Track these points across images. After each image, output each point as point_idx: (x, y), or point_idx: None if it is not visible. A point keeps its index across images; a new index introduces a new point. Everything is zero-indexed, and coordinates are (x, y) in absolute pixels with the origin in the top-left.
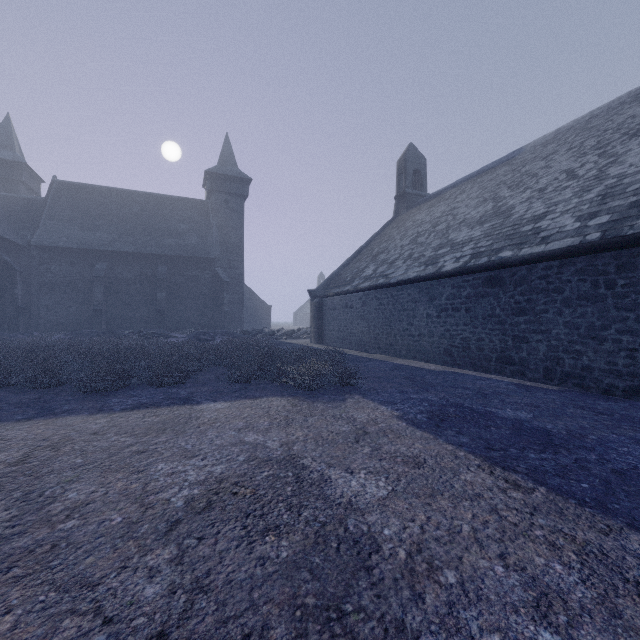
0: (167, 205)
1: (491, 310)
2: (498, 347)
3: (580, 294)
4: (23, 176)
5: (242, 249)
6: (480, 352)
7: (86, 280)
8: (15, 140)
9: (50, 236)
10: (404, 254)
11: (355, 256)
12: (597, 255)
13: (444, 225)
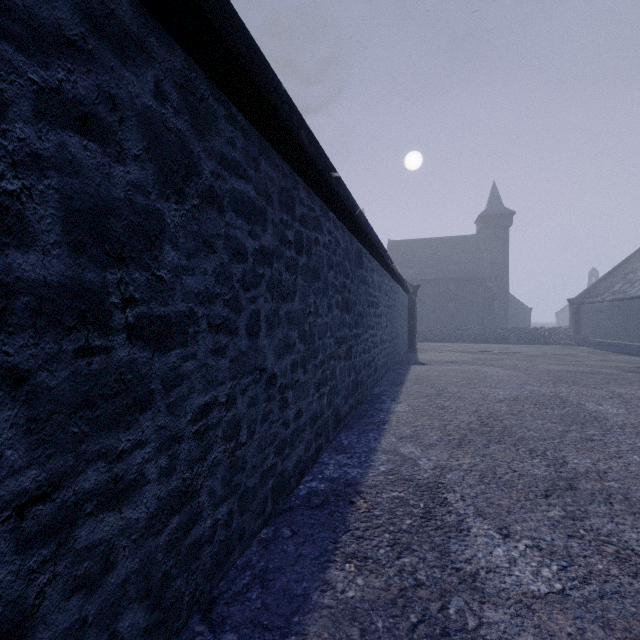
0: (451, 244)
1: None
2: None
3: None
4: None
5: (507, 266)
6: None
7: None
8: None
9: None
10: None
11: (612, 272)
12: None
13: None
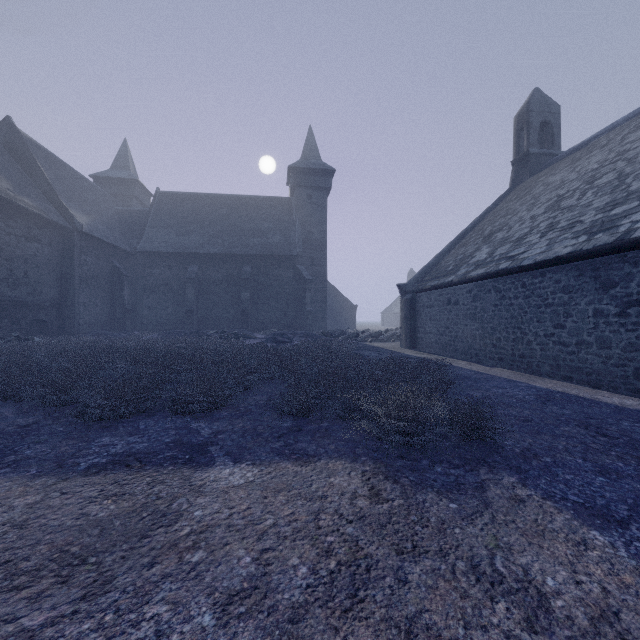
0: (252, 205)
1: None
2: None
3: None
4: (135, 191)
5: (325, 245)
6: None
7: (181, 282)
8: (130, 161)
9: (152, 242)
10: (539, 226)
11: (457, 240)
12: None
13: (611, 175)
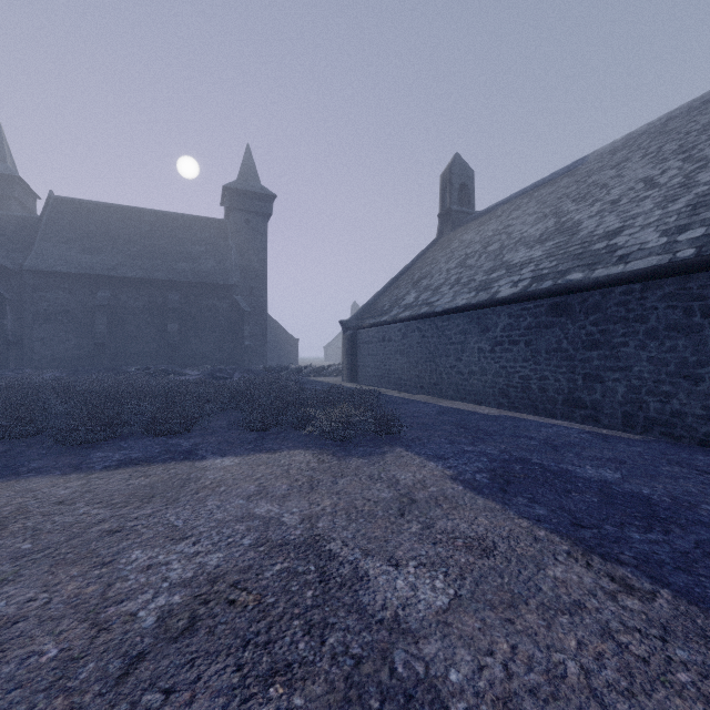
0: (180, 225)
1: (557, 343)
2: (565, 387)
3: (669, 324)
4: (16, 191)
5: (265, 275)
6: (543, 393)
7: (87, 309)
8: (7, 150)
9: (45, 259)
10: (451, 279)
11: (393, 282)
12: (691, 276)
13: (497, 245)
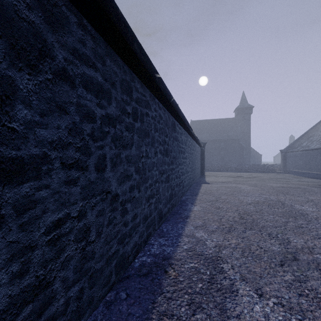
0: (222, 122)
1: None
2: None
3: None
4: None
5: (249, 133)
6: None
7: None
8: None
9: None
10: (317, 139)
11: (302, 136)
12: None
13: None
